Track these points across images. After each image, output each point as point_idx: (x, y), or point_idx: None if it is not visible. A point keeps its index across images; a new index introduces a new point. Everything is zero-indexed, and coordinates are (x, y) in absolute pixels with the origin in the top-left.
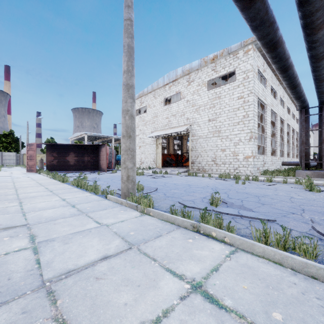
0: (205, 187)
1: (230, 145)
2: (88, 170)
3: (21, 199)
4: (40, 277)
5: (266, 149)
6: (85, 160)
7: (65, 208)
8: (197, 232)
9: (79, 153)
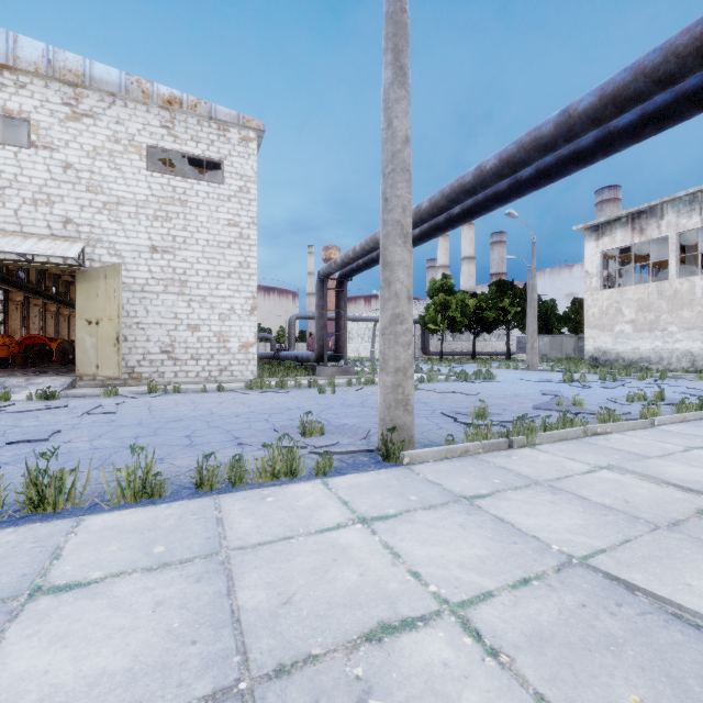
0: (334, 406)
1: (210, 317)
2: None
3: (262, 668)
4: None
5: None
6: None
7: (499, 505)
8: (587, 436)
9: None
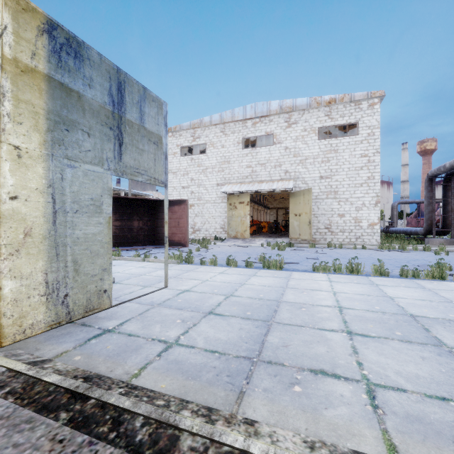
0: (451, 261)
1: (350, 209)
2: (139, 245)
3: None
4: None
5: None
6: (134, 226)
7: None
8: None
9: (124, 213)
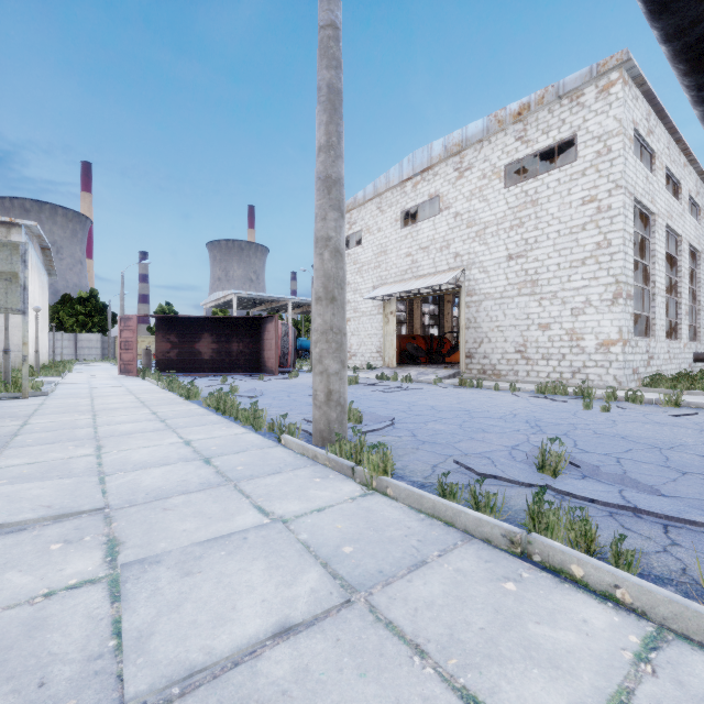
0: (508, 418)
1: (561, 313)
2: (239, 371)
3: (101, 438)
4: (118, 685)
5: (653, 323)
6: (233, 349)
7: (189, 465)
8: (522, 558)
9: (222, 334)
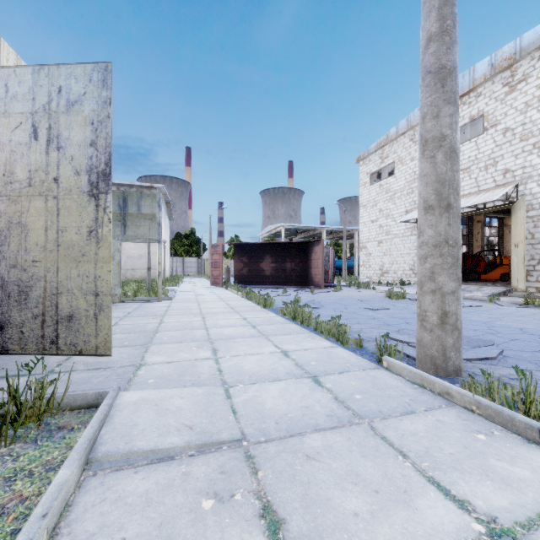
0: None
1: None
2: (291, 284)
3: (213, 340)
4: None
5: None
6: (287, 267)
7: (300, 384)
8: None
9: (278, 256)
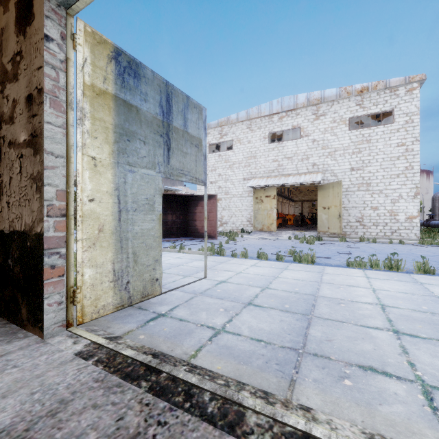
0: None
1: (385, 201)
2: (172, 236)
3: None
4: None
5: None
6: (168, 220)
7: None
8: None
9: None
